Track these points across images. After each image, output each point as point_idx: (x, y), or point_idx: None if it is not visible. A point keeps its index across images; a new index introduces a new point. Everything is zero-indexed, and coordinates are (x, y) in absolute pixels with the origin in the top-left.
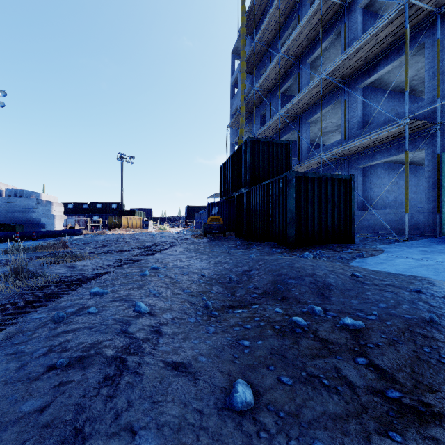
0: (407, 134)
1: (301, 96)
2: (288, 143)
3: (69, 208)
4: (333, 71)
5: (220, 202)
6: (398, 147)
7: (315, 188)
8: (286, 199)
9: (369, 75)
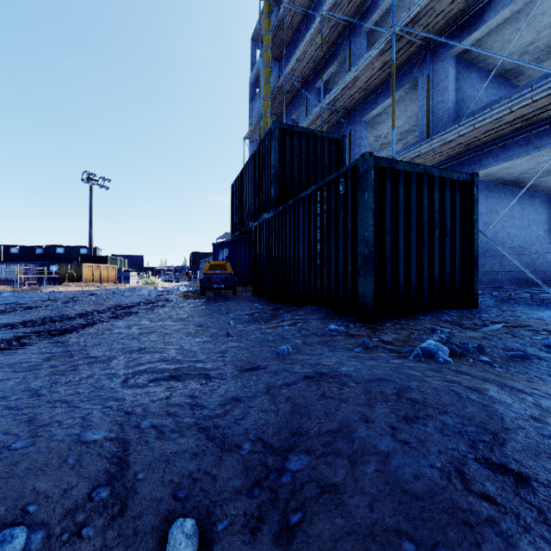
0: None
1: (357, 73)
2: (340, 139)
3: (13, 254)
4: (413, 22)
5: (230, 241)
6: (525, 141)
7: (411, 196)
8: (353, 217)
9: (470, 30)
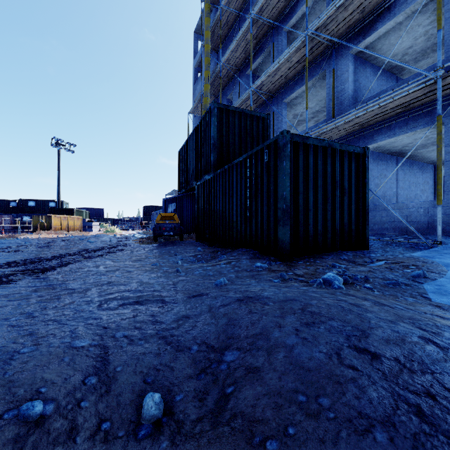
0: (440, 91)
1: (279, 65)
2: (265, 117)
3: None
4: (322, 27)
5: (177, 197)
6: (405, 123)
7: (318, 164)
8: (274, 180)
9: (365, 36)
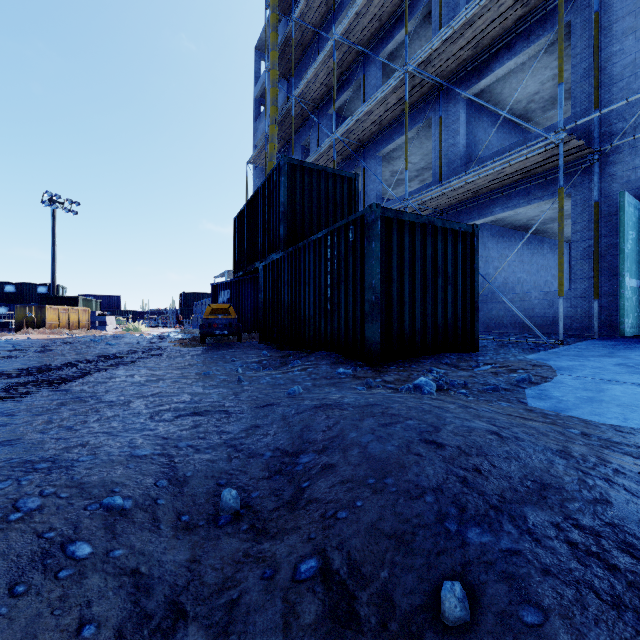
0: (561, 159)
1: (371, 107)
2: (352, 177)
3: None
4: (425, 63)
5: (233, 282)
6: (526, 192)
7: (416, 245)
8: (362, 265)
9: (479, 77)
